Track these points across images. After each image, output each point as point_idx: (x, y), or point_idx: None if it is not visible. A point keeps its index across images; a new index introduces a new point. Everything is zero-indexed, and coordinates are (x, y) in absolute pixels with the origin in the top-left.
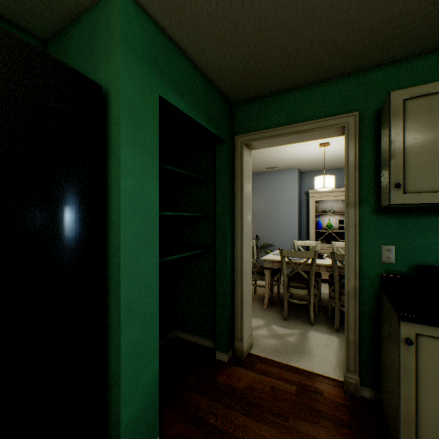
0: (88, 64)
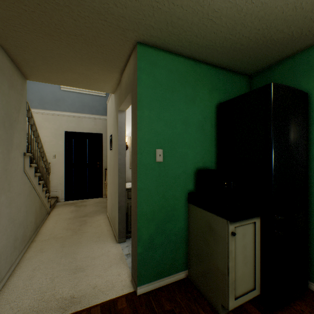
0: (289, 83)
